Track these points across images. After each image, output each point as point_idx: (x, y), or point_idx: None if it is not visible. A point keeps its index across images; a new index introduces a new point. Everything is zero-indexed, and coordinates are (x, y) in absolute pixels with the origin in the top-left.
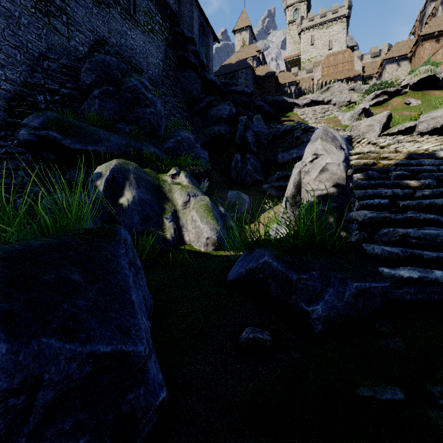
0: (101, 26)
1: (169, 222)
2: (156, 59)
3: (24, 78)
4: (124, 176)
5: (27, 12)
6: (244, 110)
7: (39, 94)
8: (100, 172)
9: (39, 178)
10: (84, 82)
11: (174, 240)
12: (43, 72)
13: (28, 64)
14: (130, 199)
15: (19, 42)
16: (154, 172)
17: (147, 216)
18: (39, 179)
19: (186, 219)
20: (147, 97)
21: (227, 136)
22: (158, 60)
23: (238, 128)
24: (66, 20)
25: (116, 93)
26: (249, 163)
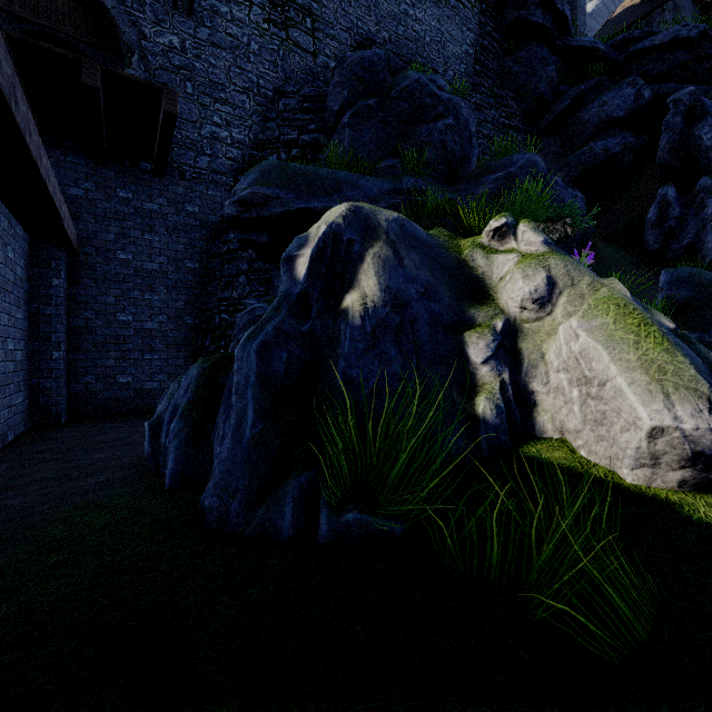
0: (364, 17)
1: (486, 361)
2: (462, 45)
3: (254, 135)
4: (362, 240)
5: (258, 32)
6: (677, 85)
7: (271, 154)
8: (306, 234)
9: (263, 285)
10: (330, 110)
11: (501, 422)
12: (278, 118)
13: (260, 112)
14: (370, 296)
15: (248, 82)
16: (448, 235)
17: (417, 342)
18: (263, 287)
19: (542, 352)
20: (439, 99)
21: (626, 158)
22: (464, 47)
23: (665, 124)
24: (311, 25)
25: (380, 107)
26: (711, 199)
